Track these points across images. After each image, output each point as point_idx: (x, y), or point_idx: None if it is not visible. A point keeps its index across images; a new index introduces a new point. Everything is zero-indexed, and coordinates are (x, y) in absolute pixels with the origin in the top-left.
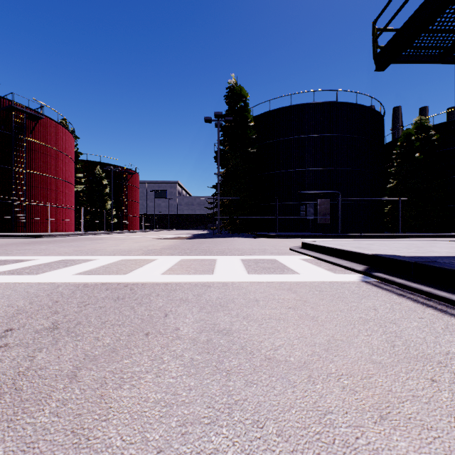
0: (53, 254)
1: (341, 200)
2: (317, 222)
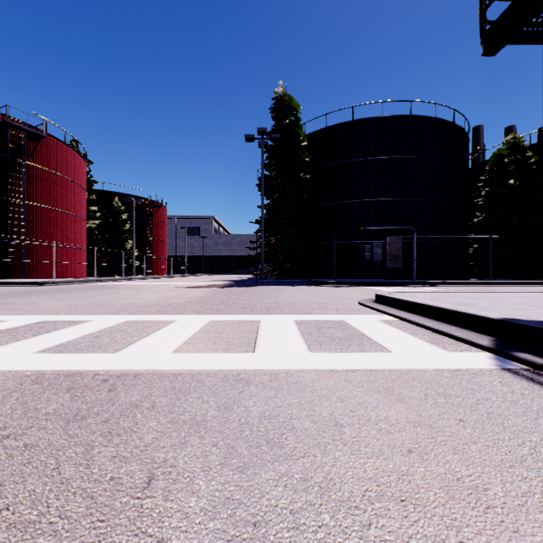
0: (35, 312)
1: (416, 238)
2: (386, 265)
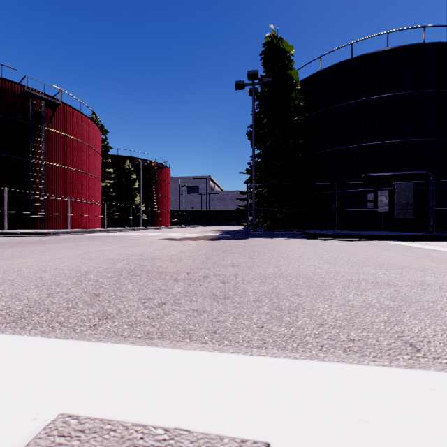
0: None
1: (433, 183)
2: (393, 216)
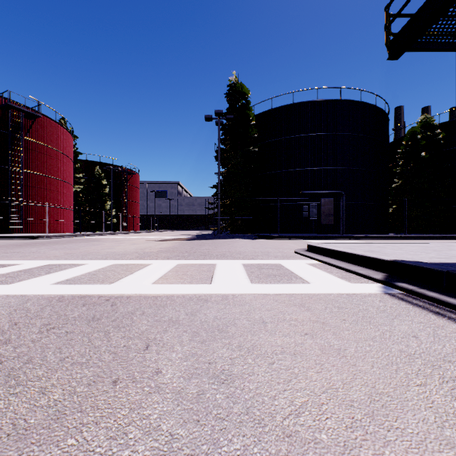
0: (41, 258)
1: (345, 200)
2: (320, 222)
